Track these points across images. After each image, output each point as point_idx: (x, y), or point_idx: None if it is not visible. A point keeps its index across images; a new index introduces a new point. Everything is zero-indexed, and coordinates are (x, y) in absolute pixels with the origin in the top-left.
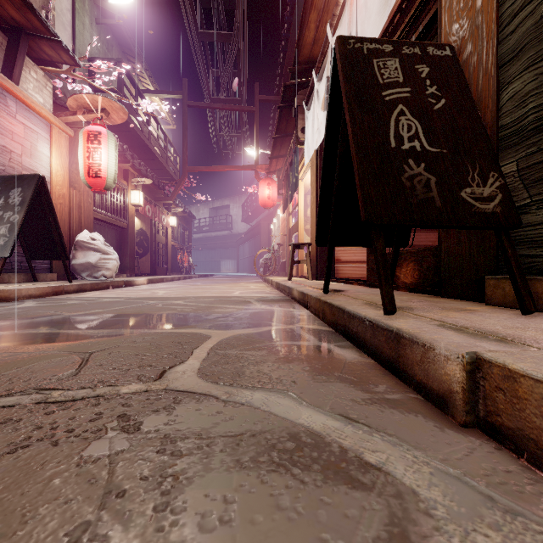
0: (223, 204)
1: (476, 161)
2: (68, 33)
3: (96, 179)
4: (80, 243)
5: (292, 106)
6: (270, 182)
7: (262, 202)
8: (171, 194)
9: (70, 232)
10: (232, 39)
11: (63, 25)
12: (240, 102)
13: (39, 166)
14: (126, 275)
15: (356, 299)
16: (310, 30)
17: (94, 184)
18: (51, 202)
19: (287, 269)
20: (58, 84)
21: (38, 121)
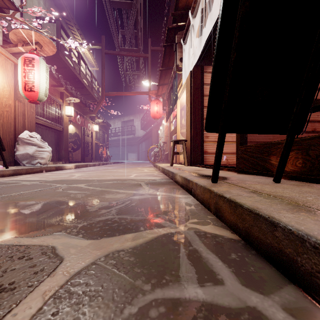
0: (129, 119)
1: None
2: None
3: (30, 92)
4: (21, 139)
5: (173, 45)
6: (158, 102)
7: (153, 115)
8: (94, 110)
9: (16, 132)
10: (132, 6)
11: None
12: (139, 51)
13: None
14: (62, 162)
15: (263, 195)
16: None
17: (29, 96)
18: None
19: (169, 158)
20: (5, 24)
21: None
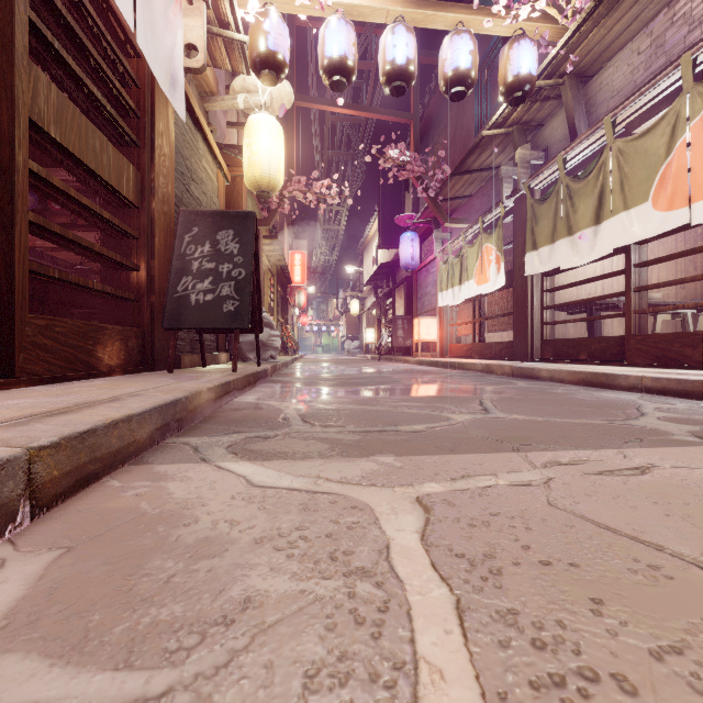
0: None
1: None
2: None
3: None
4: None
5: None
6: None
7: None
8: None
9: None
10: None
11: None
12: None
13: None
14: None
15: None
16: None
17: None
18: None
19: None
20: None
21: None
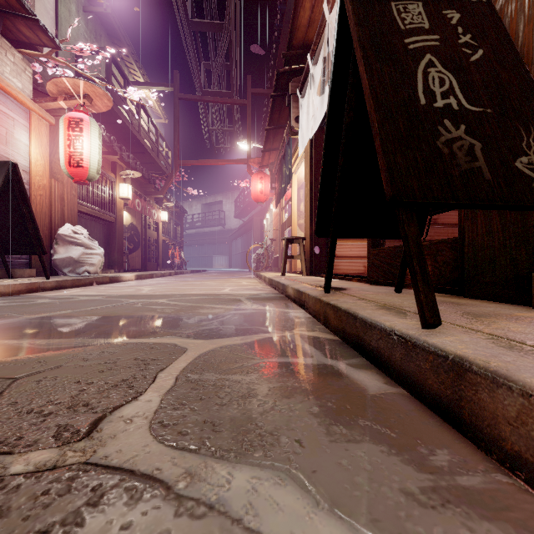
0: (216, 199)
1: (530, 124)
2: (51, 17)
3: (77, 169)
4: (61, 236)
5: (285, 95)
6: (262, 176)
7: (255, 196)
8: (162, 188)
9: (52, 226)
10: (223, 29)
11: (45, 9)
12: (232, 95)
13: (16, 155)
14: (114, 270)
15: (366, 301)
16: (305, 11)
17: (76, 174)
18: (25, 191)
19: (280, 264)
20: (38, 68)
21: (15, 107)
